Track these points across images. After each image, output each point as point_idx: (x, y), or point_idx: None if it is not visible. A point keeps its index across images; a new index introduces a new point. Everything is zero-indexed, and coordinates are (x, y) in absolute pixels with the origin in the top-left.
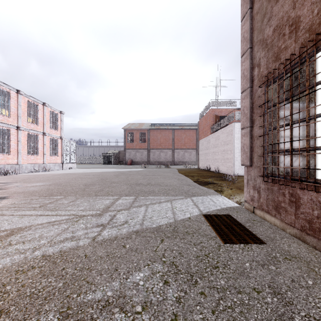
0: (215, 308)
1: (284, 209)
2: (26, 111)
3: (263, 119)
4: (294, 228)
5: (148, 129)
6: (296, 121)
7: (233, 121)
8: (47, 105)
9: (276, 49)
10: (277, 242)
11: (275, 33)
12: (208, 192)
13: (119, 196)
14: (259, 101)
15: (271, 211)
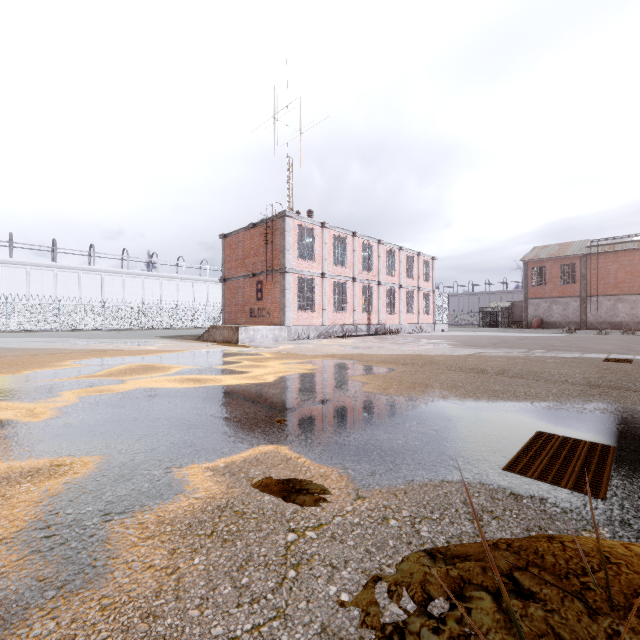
0: (577, 363)
1: None
2: (405, 266)
3: None
4: None
5: (581, 255)
6: None
7: None
8: (421, 254)
9: None
10: None
11: None
12: None
13: (532, 349)
14: None
15: None
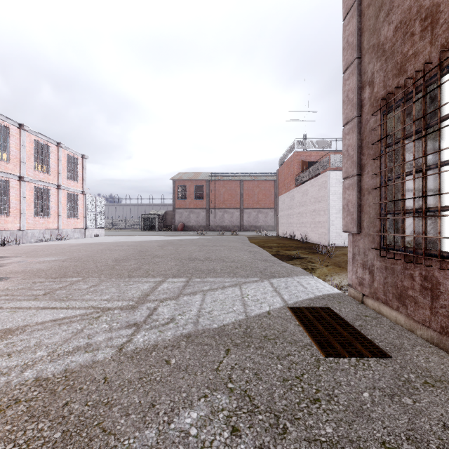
0: None
1: (413, 299)
2: (32, 154)
3: (379, 163)
4: (429, 330)
5: (206, 180)
6: (433, 165)
7: (328, 169)
8: (63, 145)
9: (399, 57)
10: (406, 353)
11: (397, 33)
12: (294, 271)
13: (164, 278)
14: (371, 136)
15: (391, 302)
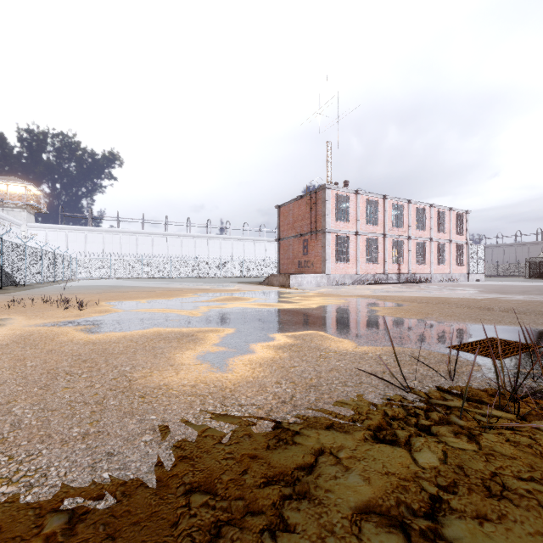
0: None
1: None
2: (435, 221)
3: None
4: None
5: None
6: None
7: None
8: (453, 209)
9: None
10: None
11: None
12: None
13: None
14: None
15: None
